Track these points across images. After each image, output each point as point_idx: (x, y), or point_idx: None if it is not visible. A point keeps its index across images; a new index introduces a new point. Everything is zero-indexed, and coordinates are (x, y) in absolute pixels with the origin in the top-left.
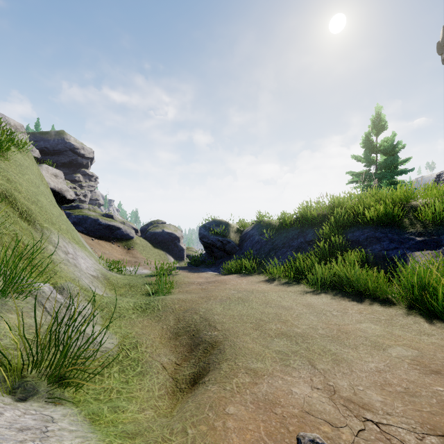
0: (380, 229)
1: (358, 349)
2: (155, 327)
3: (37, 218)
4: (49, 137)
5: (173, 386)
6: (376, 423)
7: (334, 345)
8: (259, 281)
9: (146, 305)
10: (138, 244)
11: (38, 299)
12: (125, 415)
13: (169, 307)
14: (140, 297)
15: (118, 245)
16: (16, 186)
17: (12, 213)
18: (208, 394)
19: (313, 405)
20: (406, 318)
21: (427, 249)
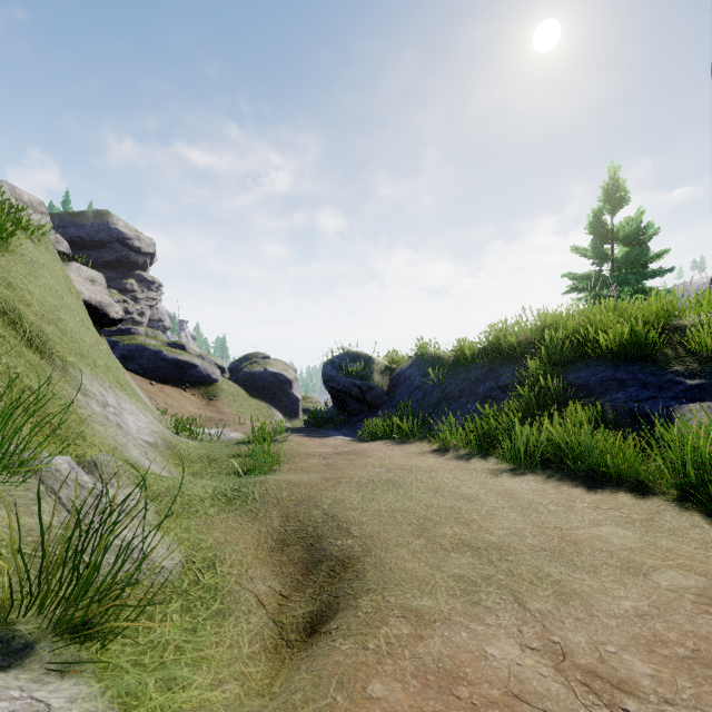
0: (624, 367)
1: (599, 575)
2: (248, 529)
3: (57, 347)
4: (85, 221)
5: (276, 635)
6: None
7: (556, 566)
8: (422, 452)
9: (234, 492)
10: (225, 391)
11: (47, 483)
12: (187, 695)
13: (272, 496)
14: (225, 478)
15: (194, 393)
16: (22, 296)
17: (13, 339)
18: (335, 657)
19: (527, 682)
20: (677, 518)
21: (706, 399)
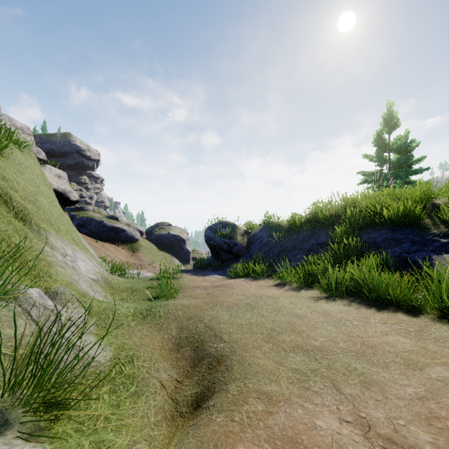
0: (399, 231)
1: (389, 369)
2: (156, 336)
3: (34, 218)
4: (55, 139)
5: (173, 408)
6: None
7: (360, 363)
8: (269, 285)
9: (147, 311)
10: (143, 246)
11: (23, 306)
12: None
13: (172, 314)
14: (142, 302)
15: (123, 248)
16: (12, 185)
17: (5, 212)
18: (212, 427)
19: (345, 446)
20: (438, 330)
21: None
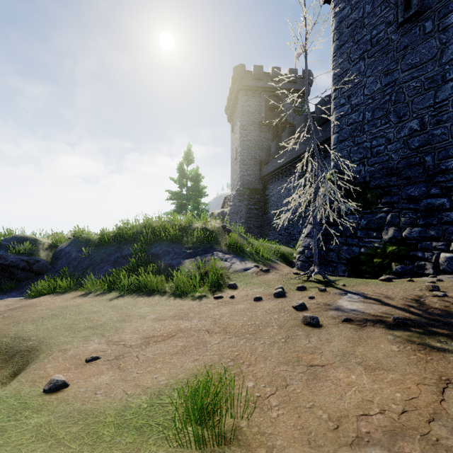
0: (171, 245)
1: (132, 322)
2: None
3: None
4: None
5: None
6: (123, 344)
7: (120, 323)
8: (75, 297)
9: None
10: None
11: None
12: None
13: None
14: None
15: None
16: None
17: None
18: (32, 367)
19: (98, 349)
20: (166, 300)
21: (191, 258)
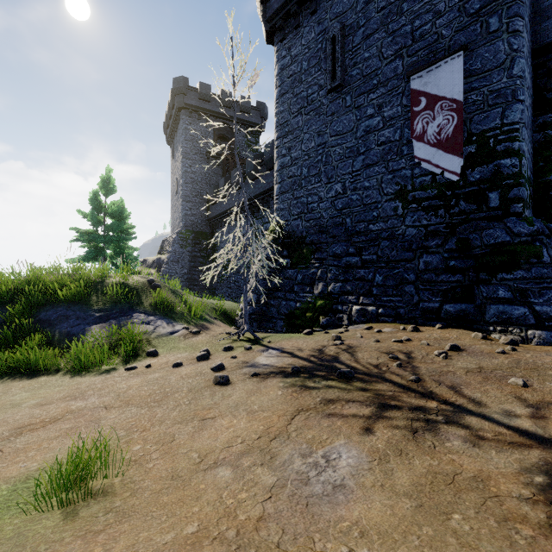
0: (72, 307)
1: None
2: None
3: None
4: None
5: None
6: None
7: None
8: None
9: None
10: None
11: None
12: None
13: None
14: None
15: None
16: None
17: None
18: None
19: None
20: (57, 380)
21: (101, 323)
